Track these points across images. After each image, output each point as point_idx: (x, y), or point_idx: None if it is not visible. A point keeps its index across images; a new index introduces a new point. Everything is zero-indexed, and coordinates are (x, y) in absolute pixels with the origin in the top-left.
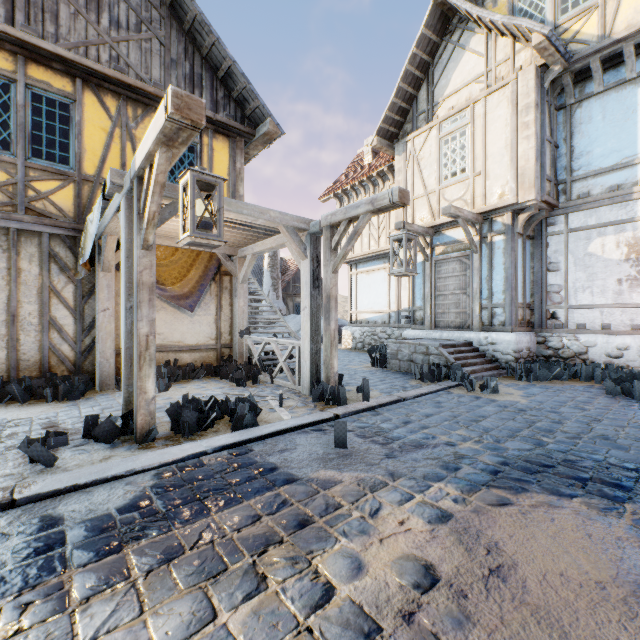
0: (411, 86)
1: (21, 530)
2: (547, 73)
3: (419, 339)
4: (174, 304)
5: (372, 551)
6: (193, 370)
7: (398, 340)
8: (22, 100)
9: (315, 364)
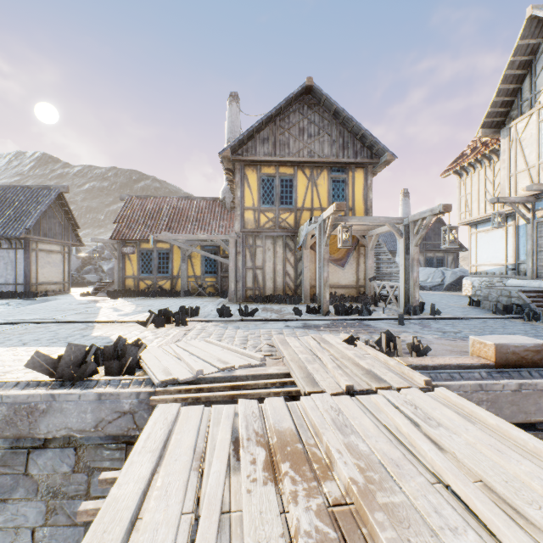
0: (513, 83)
1: (301, 323)
2: None
3: (516, 287)
4: (334, 263)
5: None
6: (343, 298)
7: (488, 286)
8: (277, 183)
9: (407, 296)
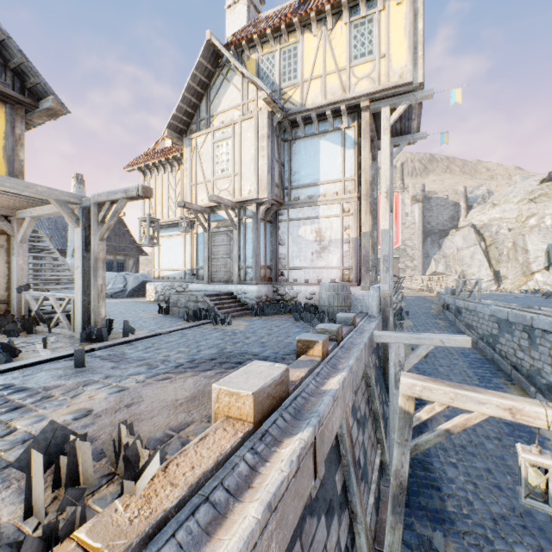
0: (194, 97)
1: None
2: (275, 117)
3: (199, 291)
4: None
5: (58, 411)
6: None
7: (178, 292)
8: None
9: (88, 313)
